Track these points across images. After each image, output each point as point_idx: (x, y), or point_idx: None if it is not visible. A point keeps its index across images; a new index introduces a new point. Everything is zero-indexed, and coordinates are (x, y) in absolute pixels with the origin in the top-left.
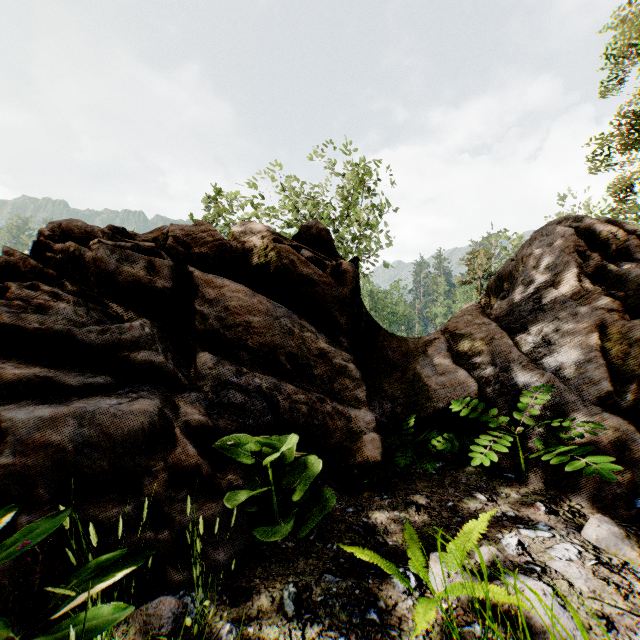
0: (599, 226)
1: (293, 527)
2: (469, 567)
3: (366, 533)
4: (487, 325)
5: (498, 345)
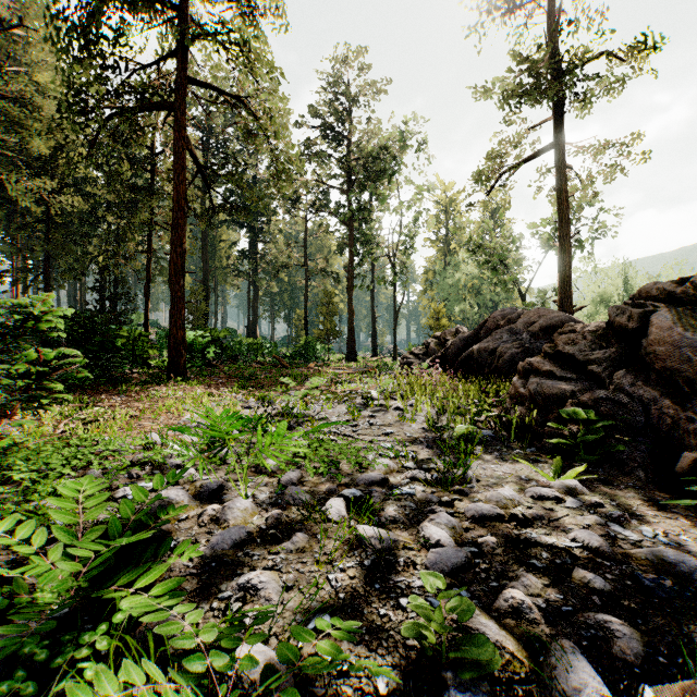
0: None
1: (591, 465)
2: (580, 495)
3: (598, 479)
4: None
5: None
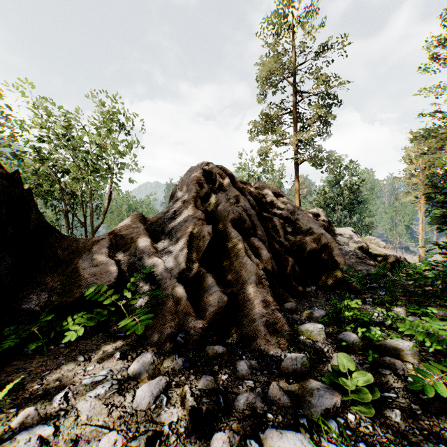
0: (215, 169)
1: None
2: None
3: None
4: (138, 228)
5: (141, 242)
